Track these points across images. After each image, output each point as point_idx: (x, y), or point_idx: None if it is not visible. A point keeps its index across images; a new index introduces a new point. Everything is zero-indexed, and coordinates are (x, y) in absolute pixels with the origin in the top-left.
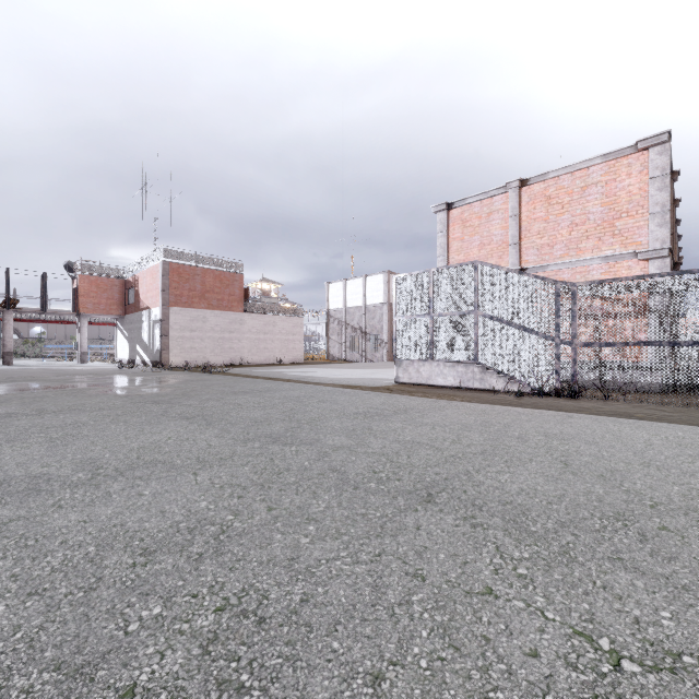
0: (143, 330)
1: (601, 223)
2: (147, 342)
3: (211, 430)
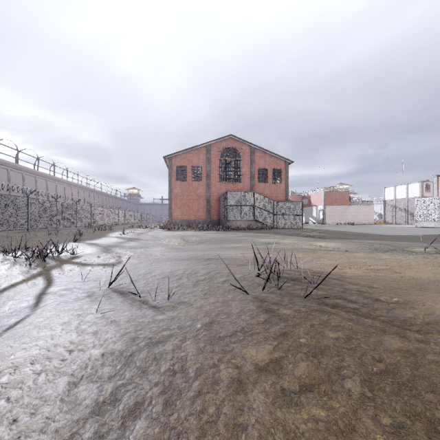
0: (313, 213)
1: None
2: (315, 216)
3: (380, 228)
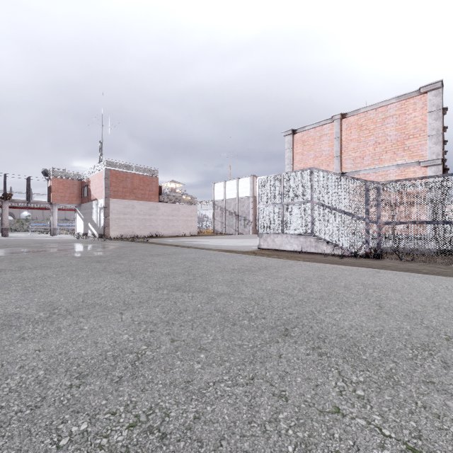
0: (93, 214)
1: (395, 142)
2: (96, 221)
3: (134, 281)
